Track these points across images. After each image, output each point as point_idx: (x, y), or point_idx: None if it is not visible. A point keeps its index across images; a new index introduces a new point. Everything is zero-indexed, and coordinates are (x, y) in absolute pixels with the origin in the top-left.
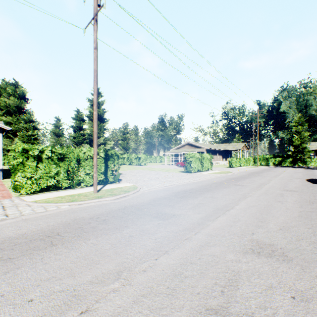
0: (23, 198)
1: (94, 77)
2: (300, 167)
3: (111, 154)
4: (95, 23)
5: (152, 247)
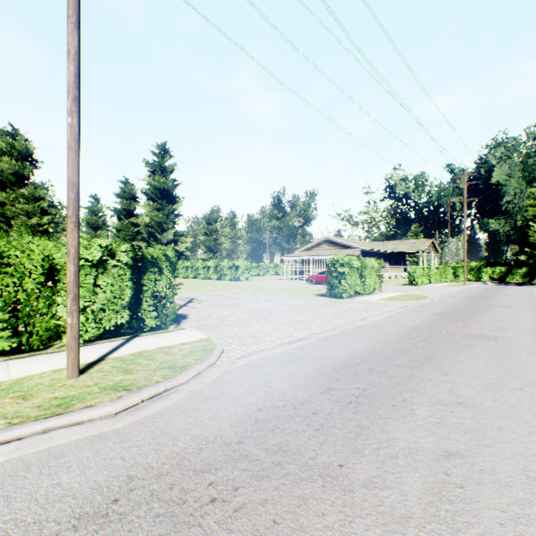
0: None
1: (68, 4)
2: None
3: (151, 257)
4: None
5: None
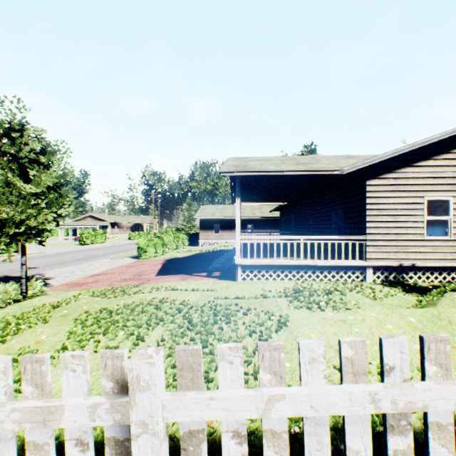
0: None
1: None
2: None
3: None
4: None
5: (60, 257)
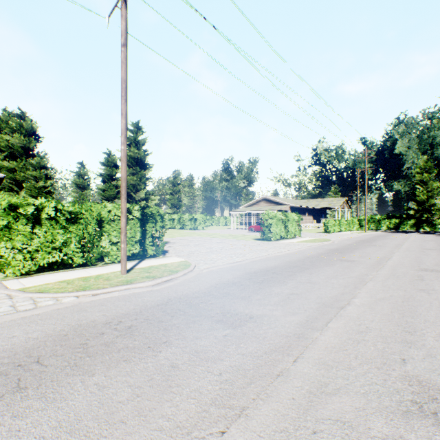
0: (5, 284)
1: (122, 90)
2: (428, 232)
3: (150, 213)
4: (124, 4)
5: (213, 396)
